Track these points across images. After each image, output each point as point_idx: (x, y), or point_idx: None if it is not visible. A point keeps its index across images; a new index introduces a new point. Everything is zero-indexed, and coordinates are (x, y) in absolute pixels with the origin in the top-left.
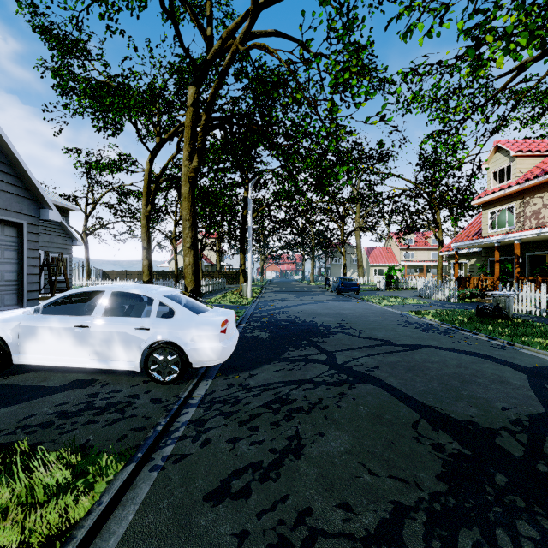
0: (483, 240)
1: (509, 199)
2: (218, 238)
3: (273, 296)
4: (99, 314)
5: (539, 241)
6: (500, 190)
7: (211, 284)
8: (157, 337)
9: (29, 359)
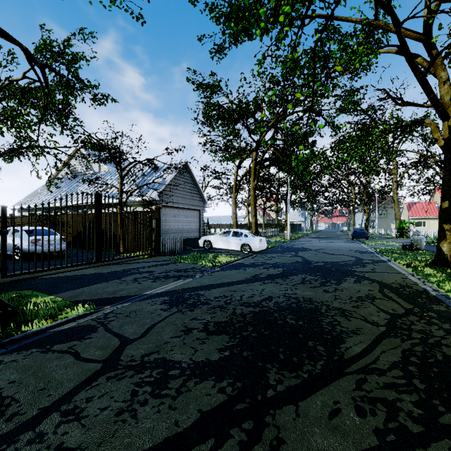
0: None
1: None
2: (275, 202)
3: (304, 239)
4: (231, 236)
5: None
6: None
7: (268, 232)
8: (244, 242)
9: (216, 246)
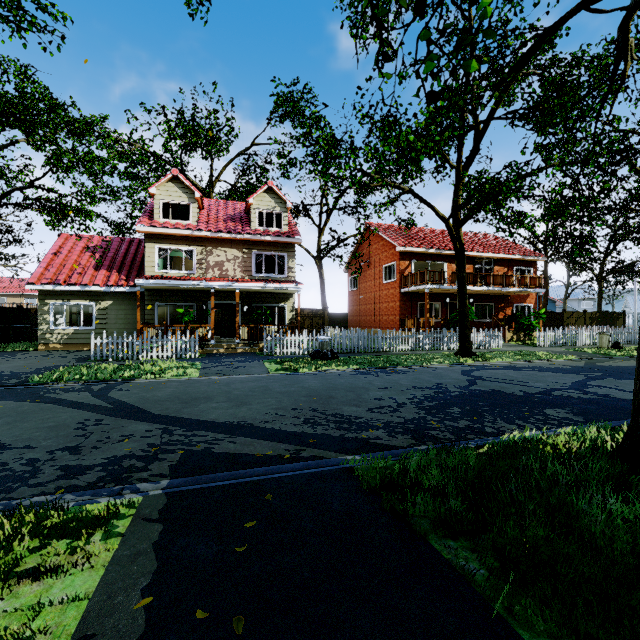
0: (199, 283)
1: (188, 241)
2: None
3: None
4: None
5: (223, 291)
6: (176, 227)
7: None
8: None
9: None
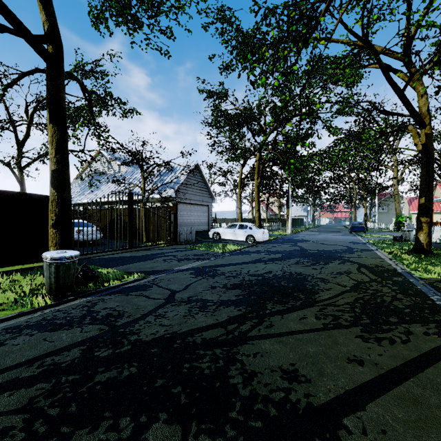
0: (440, 198)
1: None
2: (278, 198)
3: (305, 233)
4: (237, 228)
5: None
6: None
7: (271, 226)
8: (249, 233)
9: (224, 237)
